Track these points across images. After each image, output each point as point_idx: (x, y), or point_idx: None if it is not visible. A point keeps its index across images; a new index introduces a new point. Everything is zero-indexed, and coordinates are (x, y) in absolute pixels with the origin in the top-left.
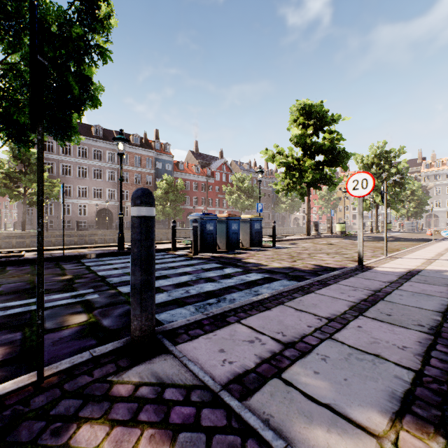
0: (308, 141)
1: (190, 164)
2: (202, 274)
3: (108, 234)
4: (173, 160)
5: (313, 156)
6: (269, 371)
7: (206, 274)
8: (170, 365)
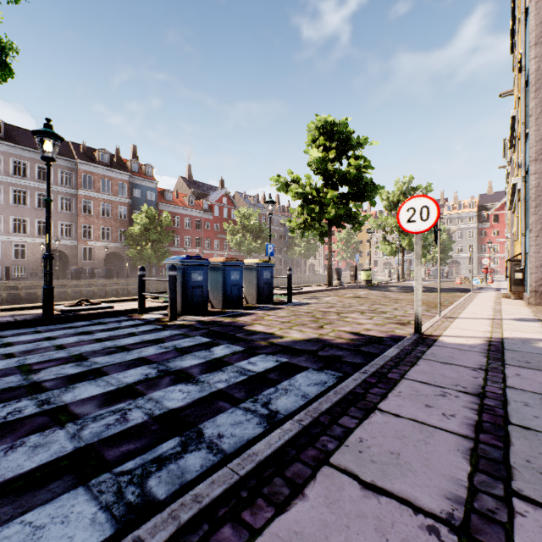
0: (330, 168)
1: (181, 193)
2: (171, 363)
3: (58, 286)
4: (157, 187)
5: (336, 187)
6: None
7: (178, 360)
8: None
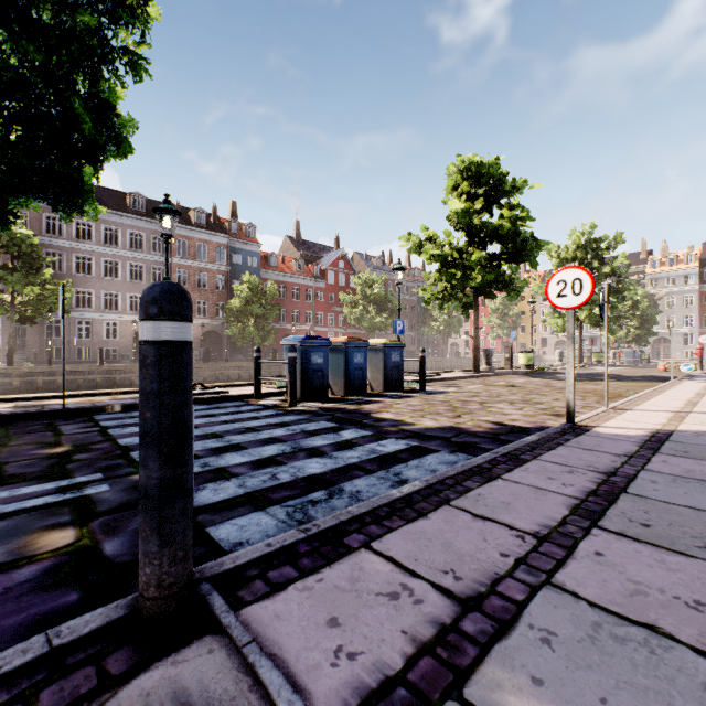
0: (476, 221)
1: (288, 257)
2: (303, 442)
3: None
4: (260, 251)
5: (484, 245)
6: (435, 679)
7: (309, 440)
8: (219, 668)
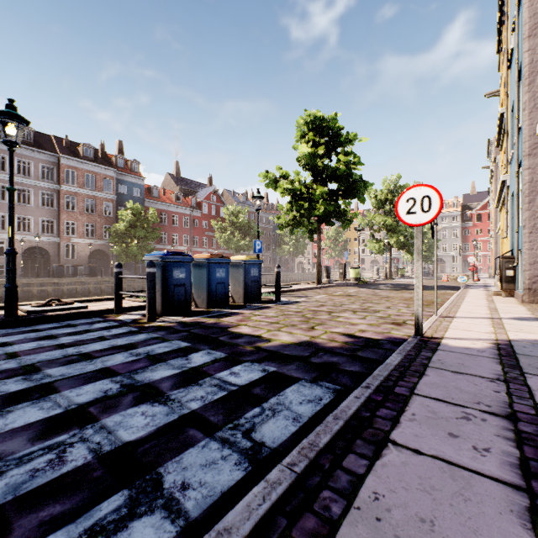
0: (319, 164)
1: (169, 190)
2: (139, 374)
3: (38, 284)
4: (143, 184)
5: (326, 183)
6: None
7: (148, 371)
8: None
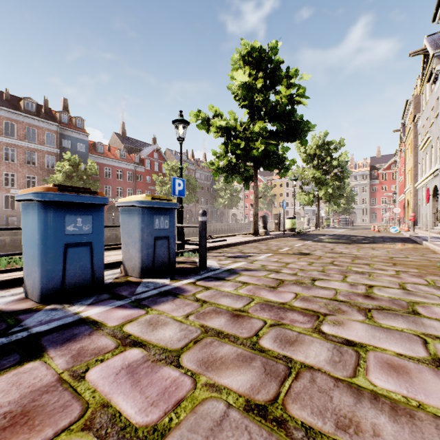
0: (257, 99)
1: (114, 147)
2: None
3: None
4: (88, 139)
5: (264, 122)
6: None
7: None
8: None
